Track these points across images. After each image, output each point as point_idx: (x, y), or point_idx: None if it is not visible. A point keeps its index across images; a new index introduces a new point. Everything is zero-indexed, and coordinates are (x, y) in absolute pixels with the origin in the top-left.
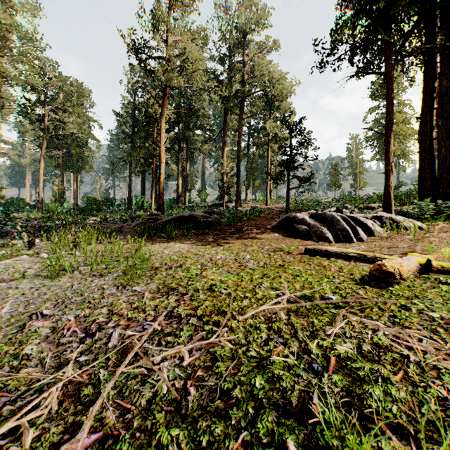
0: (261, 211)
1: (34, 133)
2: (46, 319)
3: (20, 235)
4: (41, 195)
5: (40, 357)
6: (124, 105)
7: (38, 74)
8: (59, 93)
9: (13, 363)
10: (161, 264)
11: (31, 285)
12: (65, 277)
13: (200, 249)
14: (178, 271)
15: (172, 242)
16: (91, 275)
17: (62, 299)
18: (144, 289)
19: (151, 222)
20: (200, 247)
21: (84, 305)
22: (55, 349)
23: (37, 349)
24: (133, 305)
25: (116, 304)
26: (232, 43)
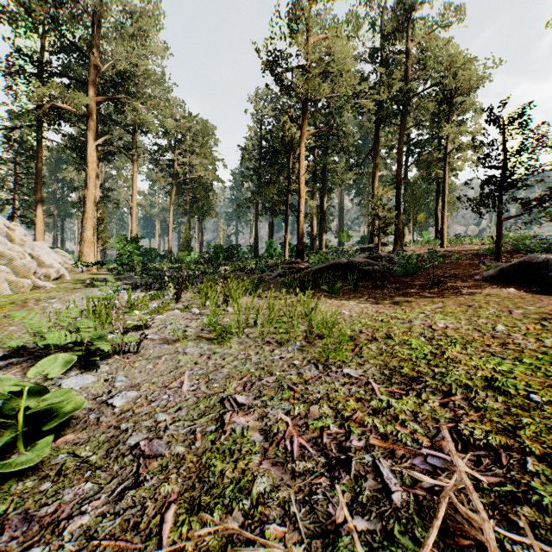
0: (443, 256)
1: (165, 180)
2: (245, 412)
3: (163, 286)
4: (170, 245)
5: (279, 499)
6: (251, 137)
7: (168, 117)
8: (186, 135)
9: (243, 504)
10: (353, 330)
11: (198, 351)
12: (233, 342)
13: (396, 311)
14: (392, 346)
15: (342, 299)
16: (264, 342)
17: (248, 378)
18: (362, 374)
19: (294, 272)
20: (392, 307)
21: (286, 393)
22: (292, 482)
23: (268, 480)
24: (366, 404)
25: (337, 399)
26: (390, 28)
